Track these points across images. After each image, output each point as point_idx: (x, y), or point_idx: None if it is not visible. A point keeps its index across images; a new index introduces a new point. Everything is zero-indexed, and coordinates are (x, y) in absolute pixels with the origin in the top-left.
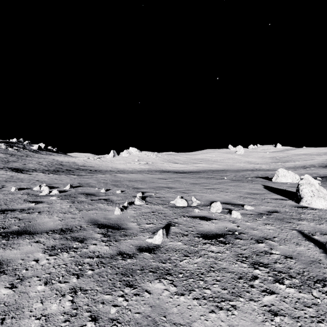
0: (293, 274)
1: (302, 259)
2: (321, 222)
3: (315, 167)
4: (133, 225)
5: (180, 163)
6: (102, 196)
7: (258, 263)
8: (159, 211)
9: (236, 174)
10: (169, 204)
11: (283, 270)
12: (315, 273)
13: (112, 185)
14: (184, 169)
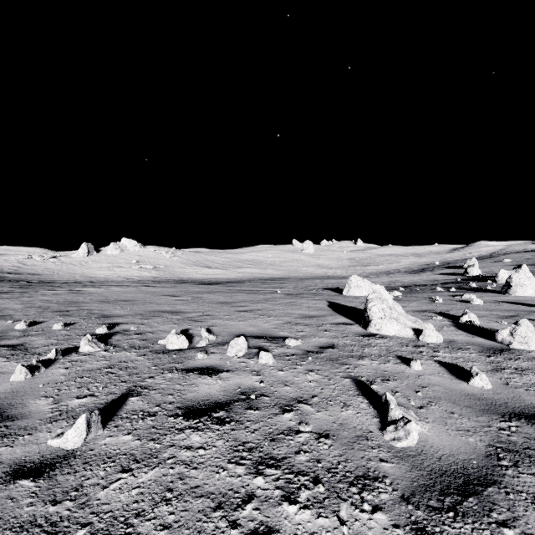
0: (319, 474)
1: (344, 435)
2: (387, 359)
3: (400, 273)
4: (39, 406)
5: (215, 268)
6: (11, 340)
7: (268, 459)
8: (125, 363)
9: (298, 284)
10: (155, 346)
11: (307, 466)
12: (355, 463)
13: (55, 311)
14: (221, 277)
